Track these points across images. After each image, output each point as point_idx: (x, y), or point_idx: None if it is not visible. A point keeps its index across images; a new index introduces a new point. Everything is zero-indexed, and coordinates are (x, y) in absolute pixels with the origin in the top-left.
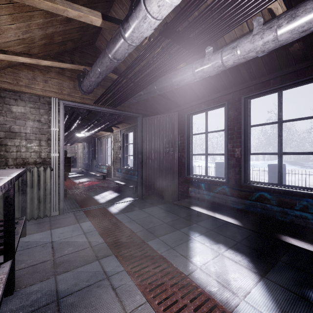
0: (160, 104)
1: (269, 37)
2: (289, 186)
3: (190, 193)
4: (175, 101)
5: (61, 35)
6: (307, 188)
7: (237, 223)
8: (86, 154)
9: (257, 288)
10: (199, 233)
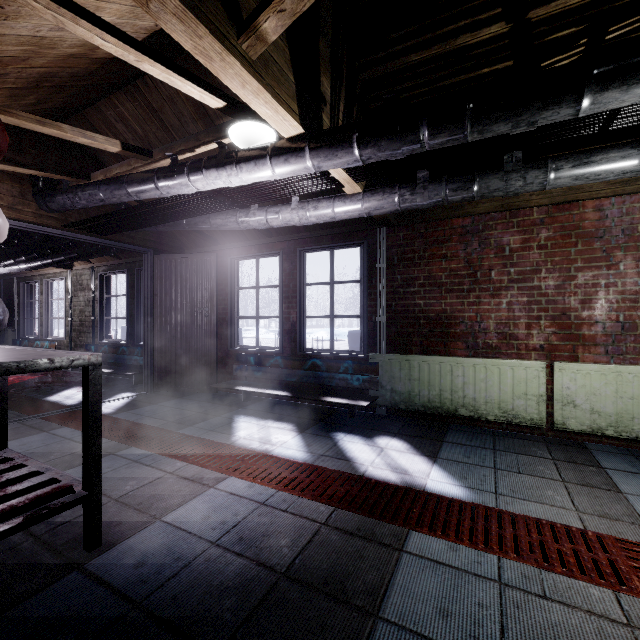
0: (186, 236)
1: (303, 216)
2: (339, 351)
3: (236, 372)
4: (212, 237)
5: None
6: (352, 351)
7: (287, 394)
8: None
9: (295, 439)
10: (245, 415)
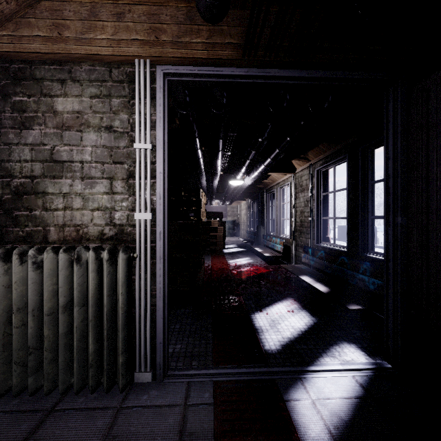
0: None
1: None
2: None
3: None
4: None
5: None
6: None
7: None
8: (251, 217)
9: None
10: None
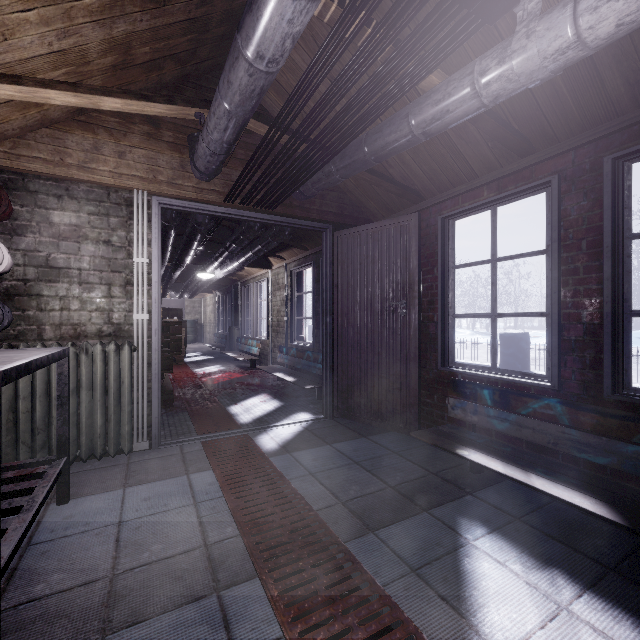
0: (374, 199)
1: None
2: None
3: (453, 411)
4: (411, 189)
5: (149, 42)
6: None
7: (607, 514)
8: (221, 315)
9: None
10: (484, 526)
